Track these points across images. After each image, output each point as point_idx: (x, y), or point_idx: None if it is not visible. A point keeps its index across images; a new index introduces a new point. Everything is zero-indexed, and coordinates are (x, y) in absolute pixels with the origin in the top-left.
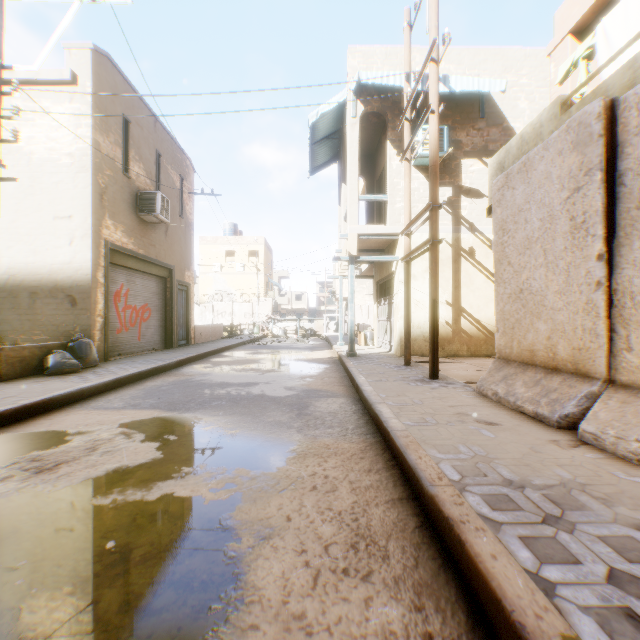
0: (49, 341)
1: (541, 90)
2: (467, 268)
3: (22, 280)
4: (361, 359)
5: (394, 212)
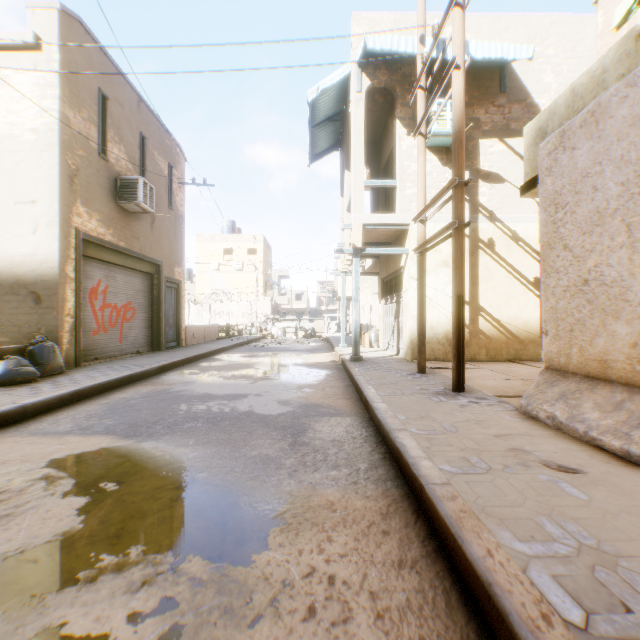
0: (10, 344)
1: (569, 62)
2: (486, 262)
3: None
4: (367, 364)
5: (404, 199)
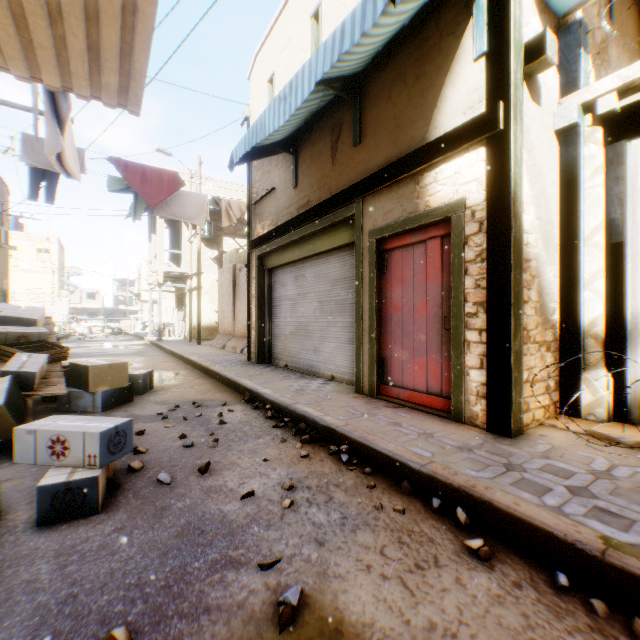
0: None
1: None
2: None
3: None
4: (166, 341)
5: (186, 261)
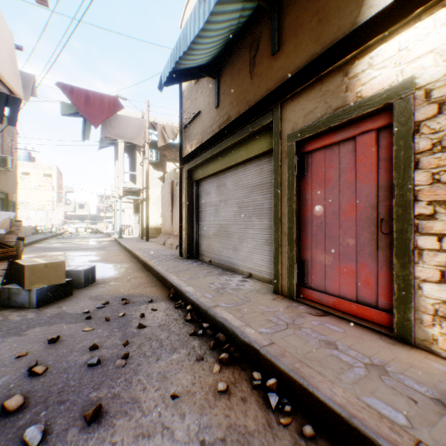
0: None
1: None
2: None
3: None
4: (125, 239)
5: (139, 179)
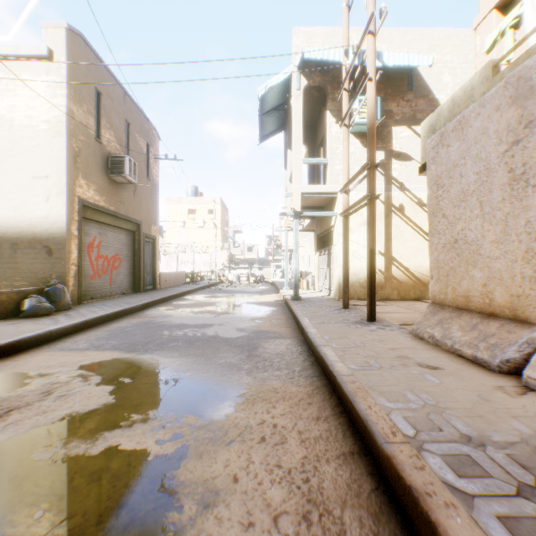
0: (28, 287)
1: (462, 66)
2: (397, 222)
3: (4, 233)
4: (304, 302)
5: (333, 173)
